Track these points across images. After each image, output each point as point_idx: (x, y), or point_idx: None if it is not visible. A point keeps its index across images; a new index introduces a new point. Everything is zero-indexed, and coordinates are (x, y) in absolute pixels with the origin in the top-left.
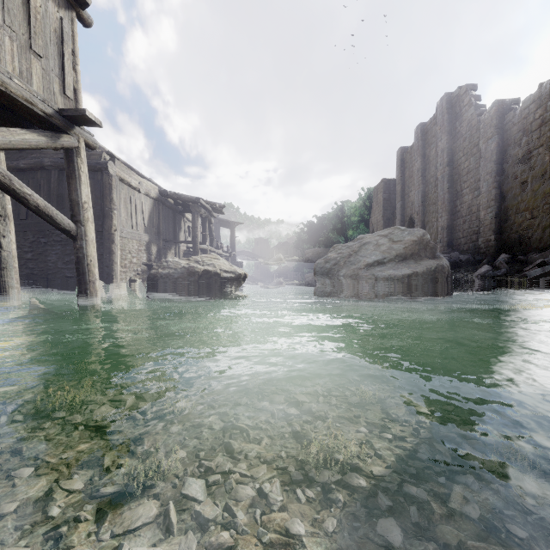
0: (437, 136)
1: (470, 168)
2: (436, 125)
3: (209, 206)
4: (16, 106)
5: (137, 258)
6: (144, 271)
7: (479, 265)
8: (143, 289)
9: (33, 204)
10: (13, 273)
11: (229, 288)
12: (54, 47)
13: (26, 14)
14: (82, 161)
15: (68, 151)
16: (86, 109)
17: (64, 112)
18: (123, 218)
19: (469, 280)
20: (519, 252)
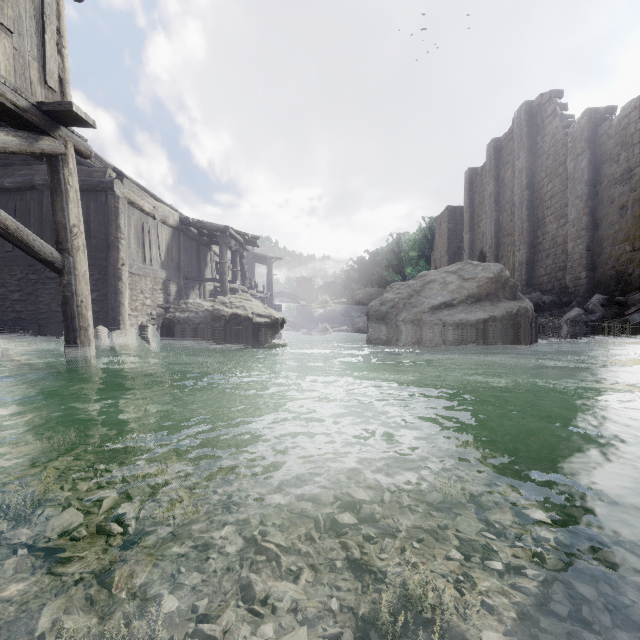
0: (514, 153)
1: (555, 191)
2: (512, 141)
3: (240, 237)
4: None
5: (152, 299)
6: (161, 316)
7: (566, 308)
8: (158, 337)
9: None
10: None
11: (263, 336)
12: (31, 22)
13: None
14: (71, 173)
15: (51, 159)
16: (72, 102)
17: (44, 106)
18: (133, 250)
19: (556, 326)
20: (617, 292)
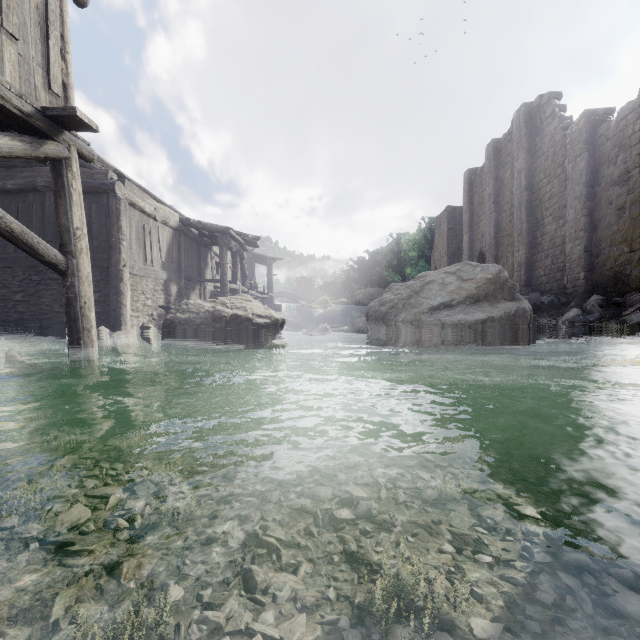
0: (513, 154)
1: (553, 192)
2: (511, 142)
3: (240, 238)
4: None
5: (153, 300)
6: (162, 316)
7: (565, 309)
8: (159, 337)
9: (5, 230)
10: None
11: (263, 336)
12: (35, 28)
13: None
14: (74, 176)
15: (55, 163)
16: (76, 108)
17: (49, 111)
18: (134, 251)
19: (555, 327)
20: (615, 292)
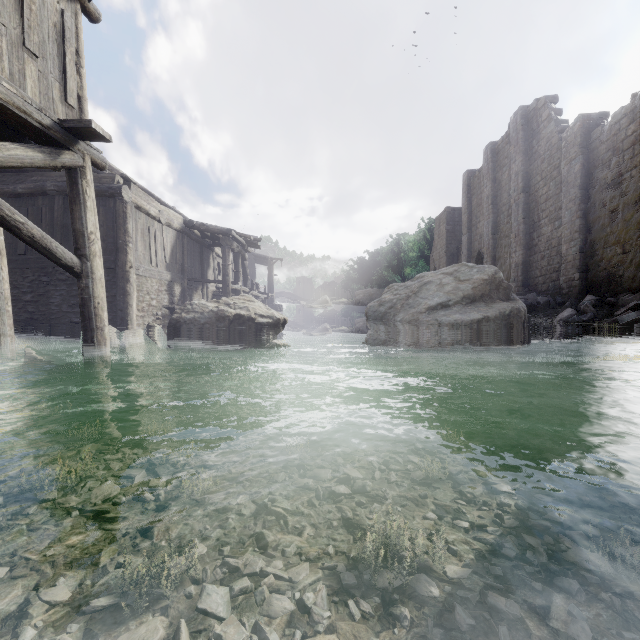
0: (511, 157)
1: (549, 194)
2: (509, 145)
3: (242, 239)
4: (6, 115)
5: (157, 300)
6: (166, 316)
7: (560, 309)
8: (164, 336)
9: (26, 235)
10: (5, 318)
11: (265, 335)
12: (53, 45)
13: (18, 3)
14: (88, 184)
15: (71, 171)
16: (92, 120)
17: (66, 123)
18: (140, 253)
19: (549, 326)
20: (608, 293)
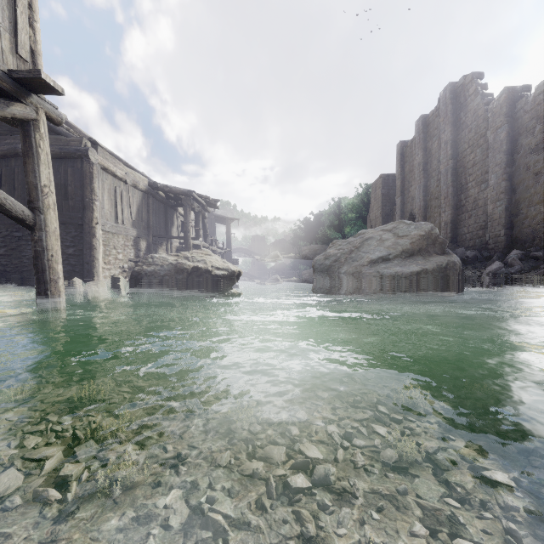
0: (440, 127)
1: (476, 159)
2: (438, 117)
3: (202, 200)
4: None
5: (124, 254)
6: (132, 269)
7: (488, 262)
8: (128, 287)
9: None
10: None
11: (221, 286)
12: None
13: None
14: (42, 137)
15: (23, 124)
16: (41, 70)
17: (15, 73)
18: (107, 211)
19: (480, 278)
20: (532, 247)
